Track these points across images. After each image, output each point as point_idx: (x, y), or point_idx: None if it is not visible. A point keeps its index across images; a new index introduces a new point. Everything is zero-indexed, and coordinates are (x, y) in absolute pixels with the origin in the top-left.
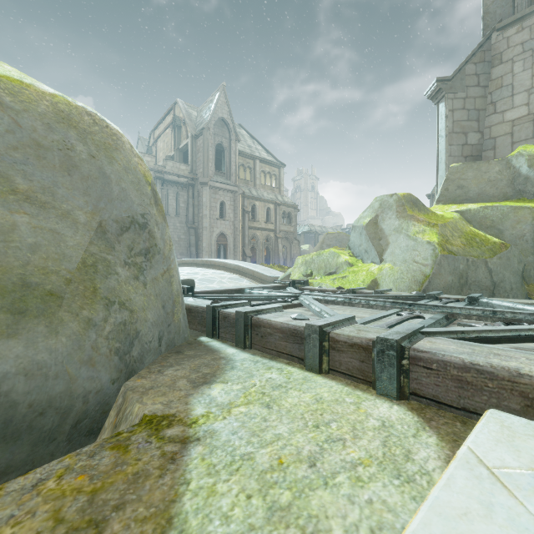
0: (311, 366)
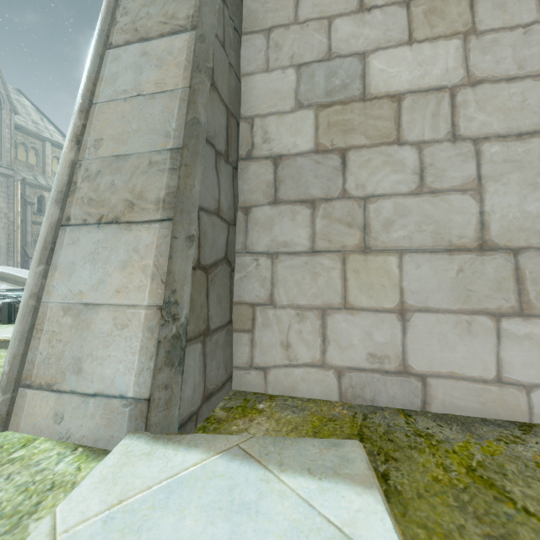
0: (5, 322)
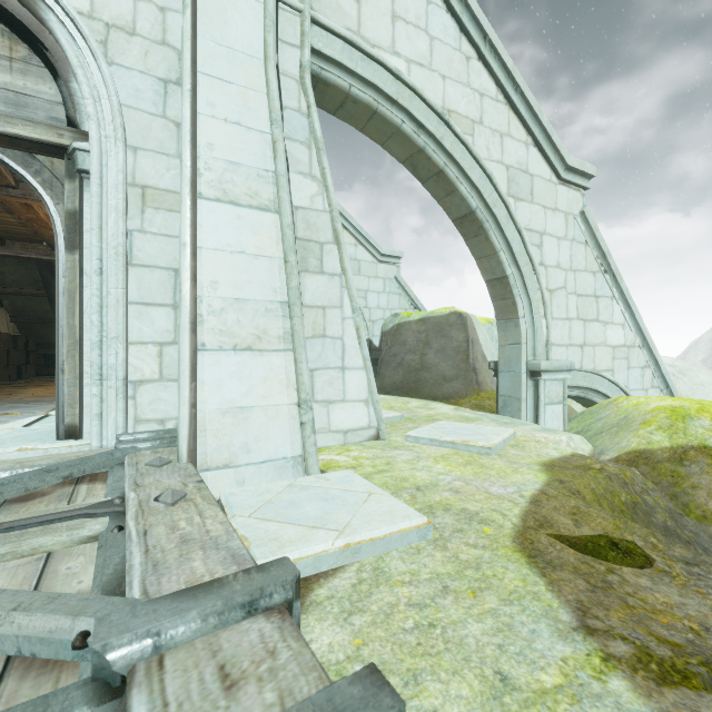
0: None
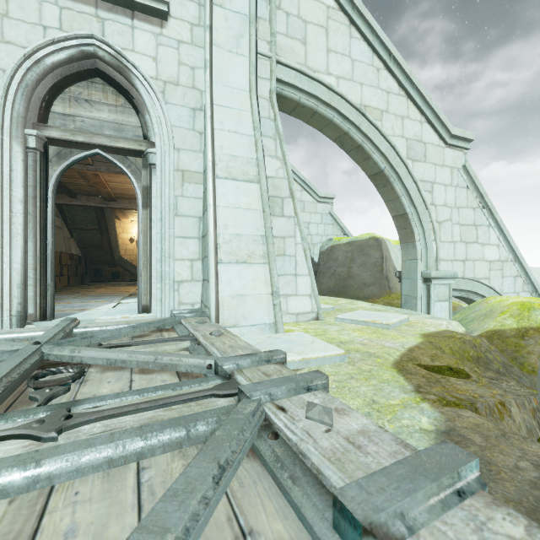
0: None
